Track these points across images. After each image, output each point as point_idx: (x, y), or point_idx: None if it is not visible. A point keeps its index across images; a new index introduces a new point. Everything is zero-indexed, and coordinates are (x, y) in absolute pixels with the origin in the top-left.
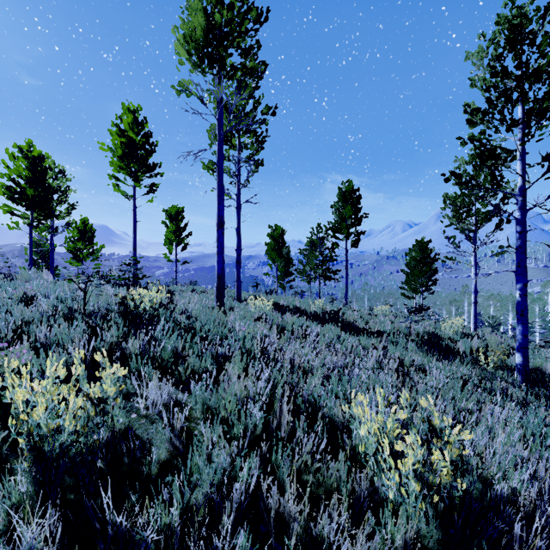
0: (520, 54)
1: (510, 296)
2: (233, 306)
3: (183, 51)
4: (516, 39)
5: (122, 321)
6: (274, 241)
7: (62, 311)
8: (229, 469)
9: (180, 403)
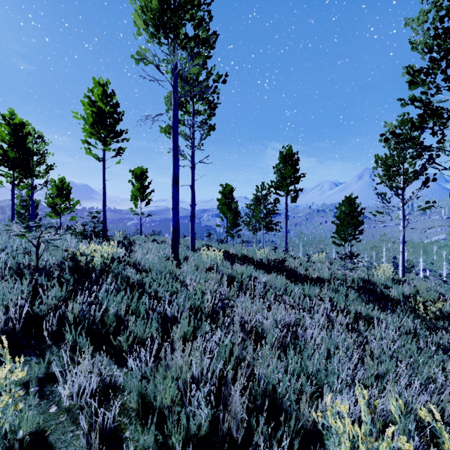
0: None
1: (421, 242)
2: (187, 255)
3: (140, 21)
4: None
5: (72, 277)
6: (225, 197)
7: (12, 267)
8: None
9: (114, 385)
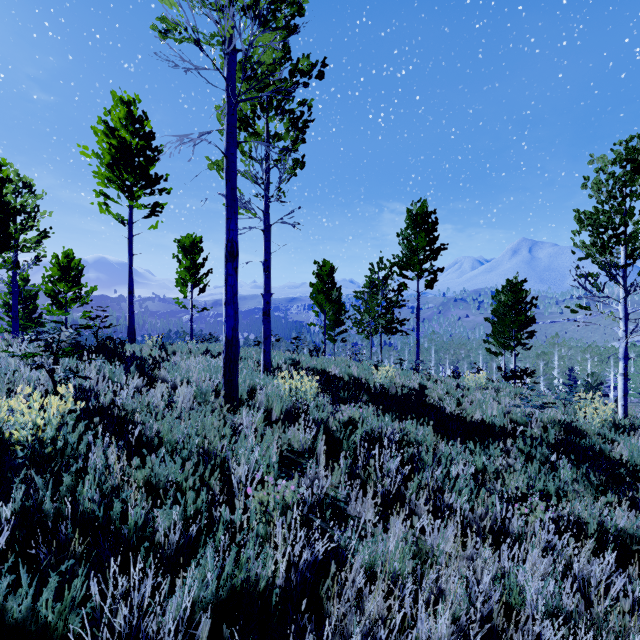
0: None
1: (612, 348)
2: (256, 384)
3: None
4: None
5: None
6: (321, 281)
7: None
8: None
9: None
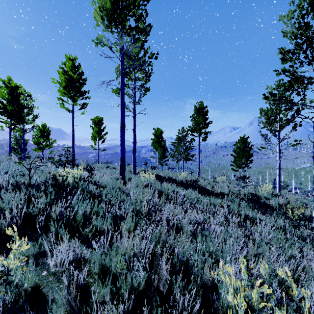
0: None
1: (293, 169)
2: (131, 177)
3: (98, 17)
4: None
5: (53, 191)
6: (156, 137)
7: (13, 184)
8: None
9: (83, 259)
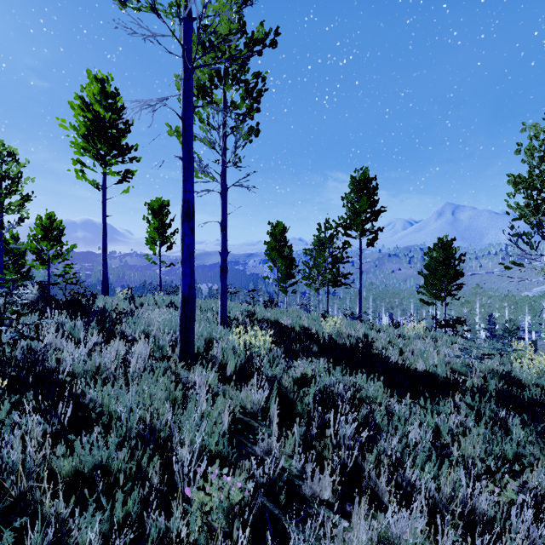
0: None
1: (527, 297)
2: (213, 337)
3: None
4: None
5: None
6: (275, 240)
7: None
8: None
9: None
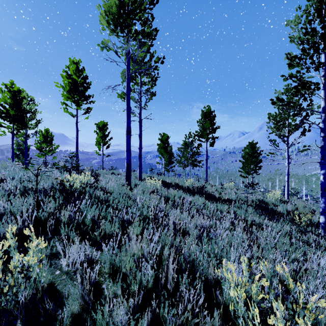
0: (324, 20)
1: (304, 175)
2: (136, 183)
3: (104, 21)
4: (323, 8)
5: (60, 196)
6: (162, 143)
7: (20, 189)
8: (126, 324)
9: (93, 260)
